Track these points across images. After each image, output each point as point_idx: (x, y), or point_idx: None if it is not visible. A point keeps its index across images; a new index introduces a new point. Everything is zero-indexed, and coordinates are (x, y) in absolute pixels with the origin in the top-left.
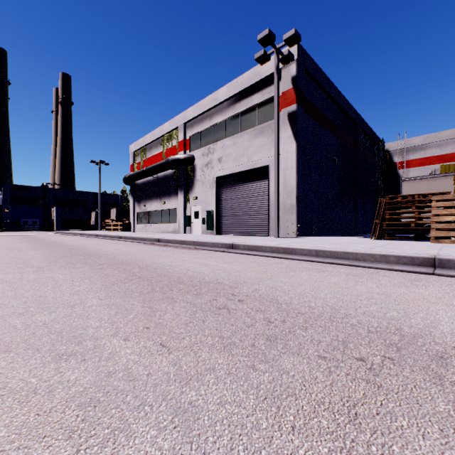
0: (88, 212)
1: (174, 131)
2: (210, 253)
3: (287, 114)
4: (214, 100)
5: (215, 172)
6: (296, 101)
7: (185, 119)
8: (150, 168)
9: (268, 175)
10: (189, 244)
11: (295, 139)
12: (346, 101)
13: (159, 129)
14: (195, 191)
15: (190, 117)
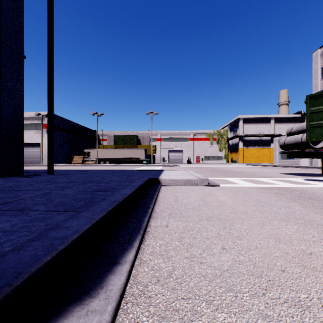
0: None
1: None
2: None
3: (46, 130)
4: None
5: None
6: None
7: None
8: None
9: (40, 146)
10: None
11: None
12: (73, 122)
13: None
14: None
15: None
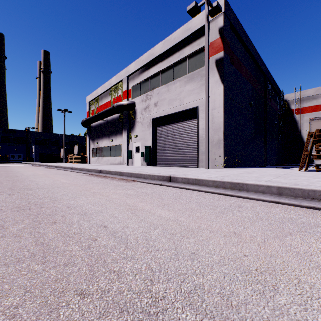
0: (59, 149)
1: (119, 83)
2: (145, 186)
3: (215, 60)
4: (151, 55)
5: (152, 114)
6: (223, 48)
7: (128, 73)
8: (101, 113)
9: (197, 115)
10: (126, 176)
11: (222, 82)
12: (259, 56)
13: (108, 82)
14: (136, 131)
15: (132, 71)
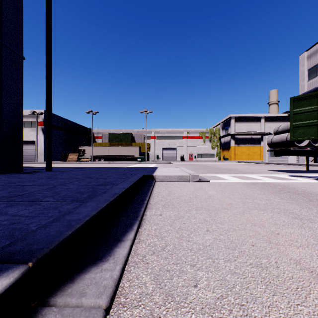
0: None
1: None
2: None
3: (41, 128)
4: None
5: None
6: (44, 125)
7: None
8: None
9: (35, 143)
10: None
11: (44, 135)
12: (67, 120)
13: None
14: None
15: None
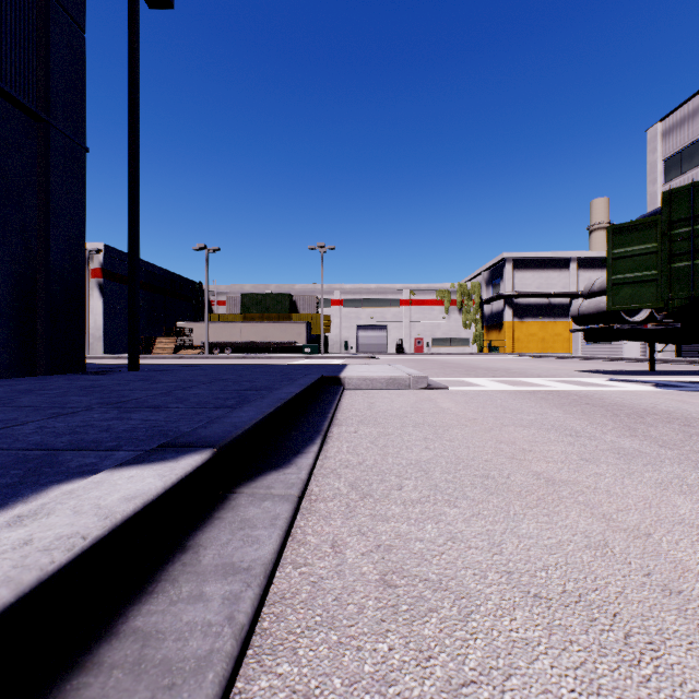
0: None
1: None
2: None
3: (98, 282)
4: None
5: None
6: (104, 277)
7: None
8: None
9: None
10: None
11: (103, 299)
12: (153, 265)
13: None
14: None
15: None
